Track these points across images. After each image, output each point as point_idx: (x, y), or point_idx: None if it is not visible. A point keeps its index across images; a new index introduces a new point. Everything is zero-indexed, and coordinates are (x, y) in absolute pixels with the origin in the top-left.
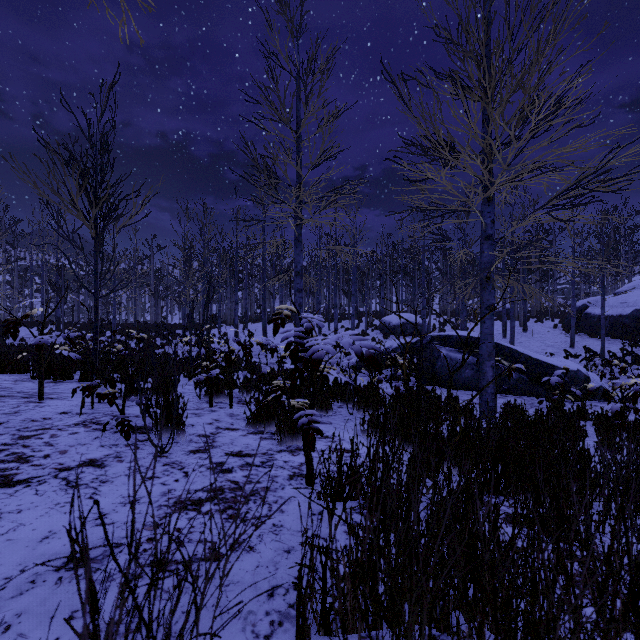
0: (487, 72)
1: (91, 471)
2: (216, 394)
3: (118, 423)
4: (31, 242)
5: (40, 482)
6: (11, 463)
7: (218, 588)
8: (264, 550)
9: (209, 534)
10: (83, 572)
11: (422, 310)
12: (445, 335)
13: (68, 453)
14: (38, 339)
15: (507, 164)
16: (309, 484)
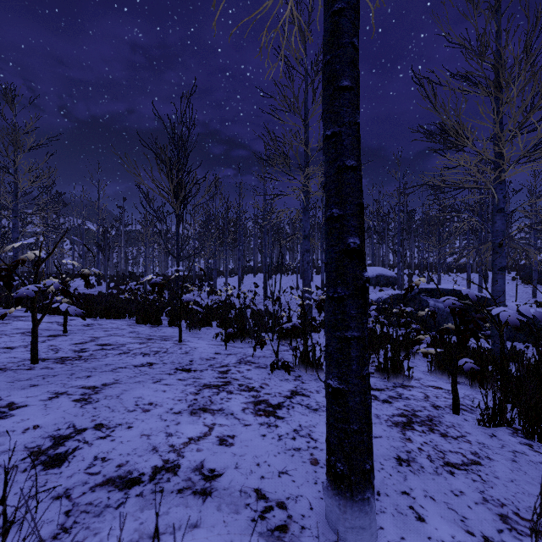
0: (517, 77)
1: (306, 399)
2: (286, 338)
3: (282, 363)
4: (73, 211)
5: (290, 406)
6: (251, 392)
7: (509, 482)
8: (498, 459)
9: (448, 447)
10: (417, 467)
11: (398, 265)
12: (432, 288)
13: (270, 385)
14: (185, 298)
15: (526, 151)
16: (457, 413)
